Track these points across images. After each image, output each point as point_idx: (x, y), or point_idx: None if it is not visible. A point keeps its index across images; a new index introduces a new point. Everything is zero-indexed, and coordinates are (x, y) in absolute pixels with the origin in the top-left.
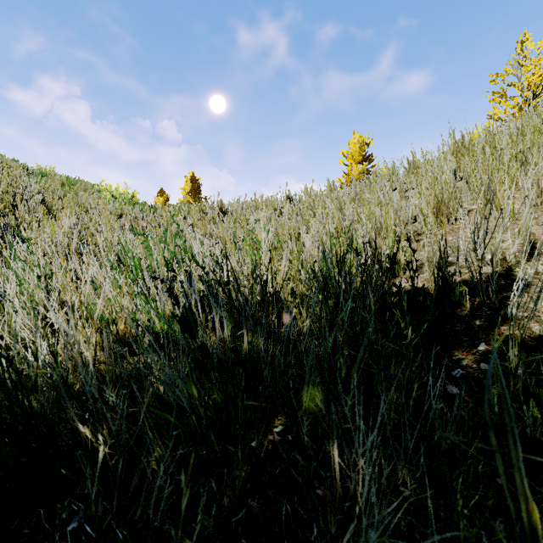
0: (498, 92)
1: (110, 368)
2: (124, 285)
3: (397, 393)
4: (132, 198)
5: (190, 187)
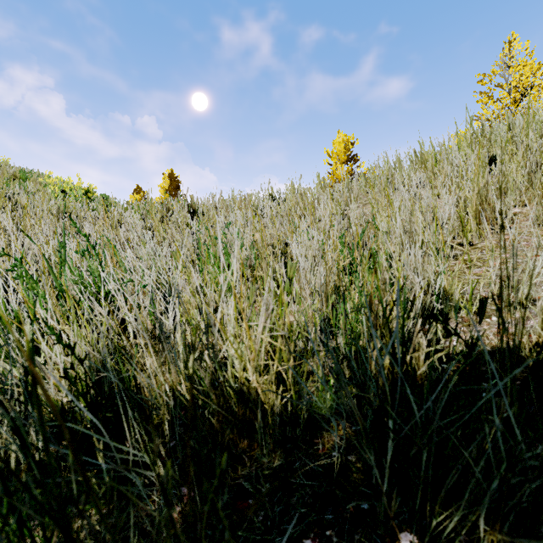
0: (486, 92)
1: None
2: None
3: None
4: (87, 193)
5: (168, 184)
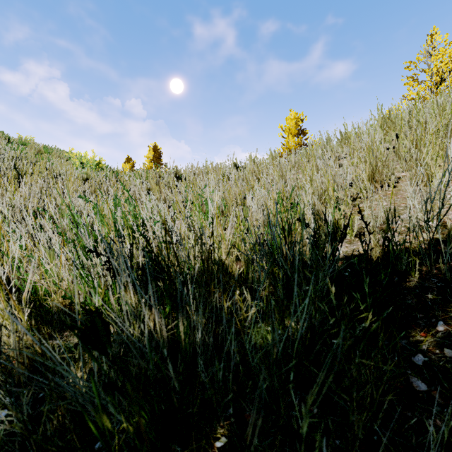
0: (411, 76)
1: (39, 351)
2: (62, 256)
3: (358, 392)
4: (99, 164)
5: (153, 155)
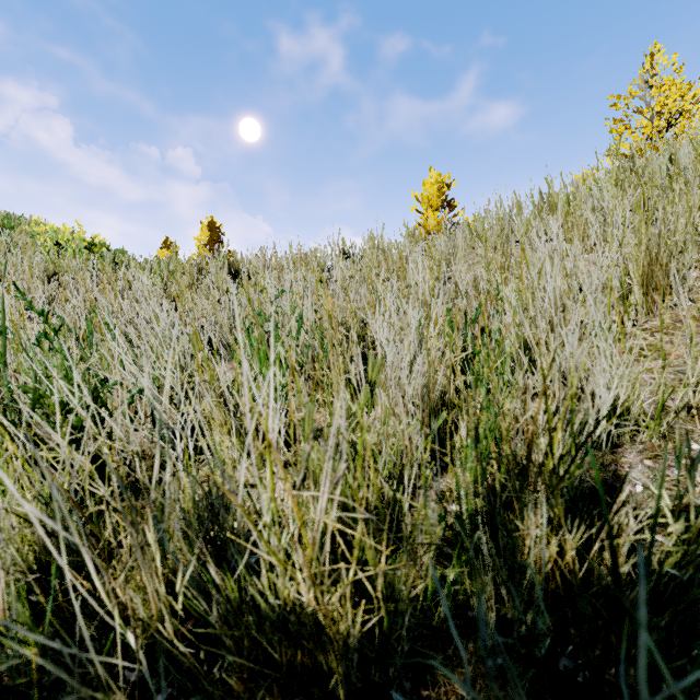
0: (621, 119)
1: None
2: None
3: None
4: (91, 247)
5: (208, 236)
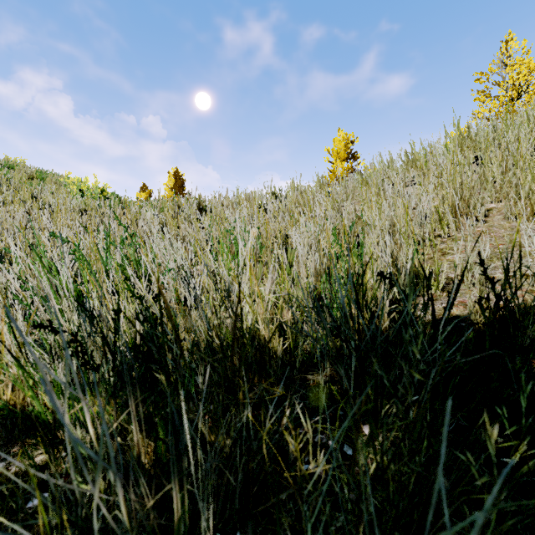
0: (483, 90)
1: None
2: (4, 330)
3: None
4: (103, 192)
5: (173, 182)
